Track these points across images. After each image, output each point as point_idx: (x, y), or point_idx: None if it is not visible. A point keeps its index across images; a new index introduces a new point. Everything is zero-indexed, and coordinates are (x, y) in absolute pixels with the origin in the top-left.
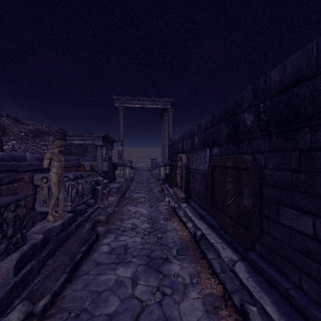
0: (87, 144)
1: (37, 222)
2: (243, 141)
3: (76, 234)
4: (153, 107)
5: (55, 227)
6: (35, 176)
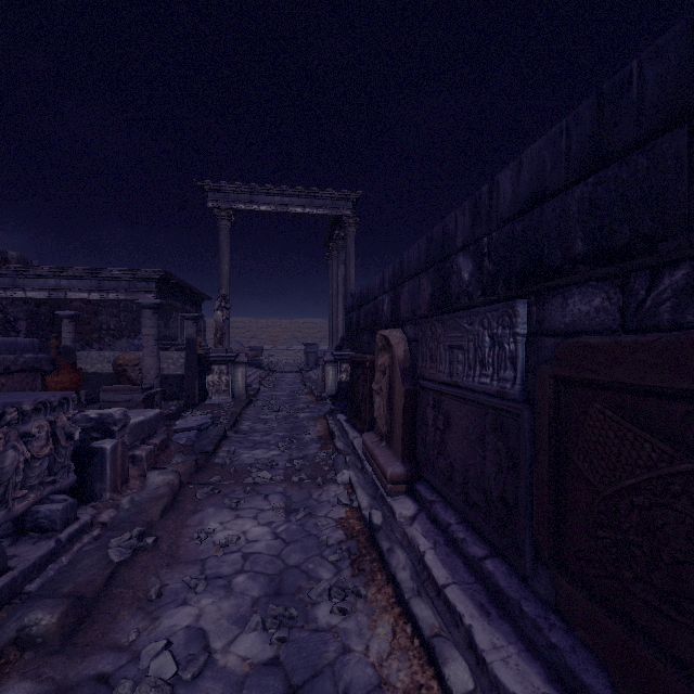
0: None
1: None
2: None
3: None
4: (308, 212)
5: None
6: None
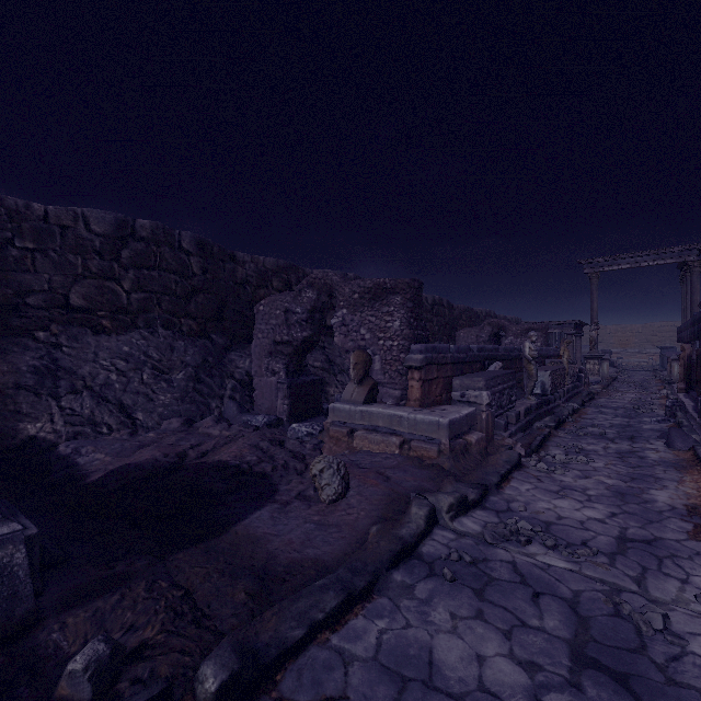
0: None
1: None
2: None
3: (578, 396)
4: (656, 263)
5: (569, 387)
6: (546, 361)
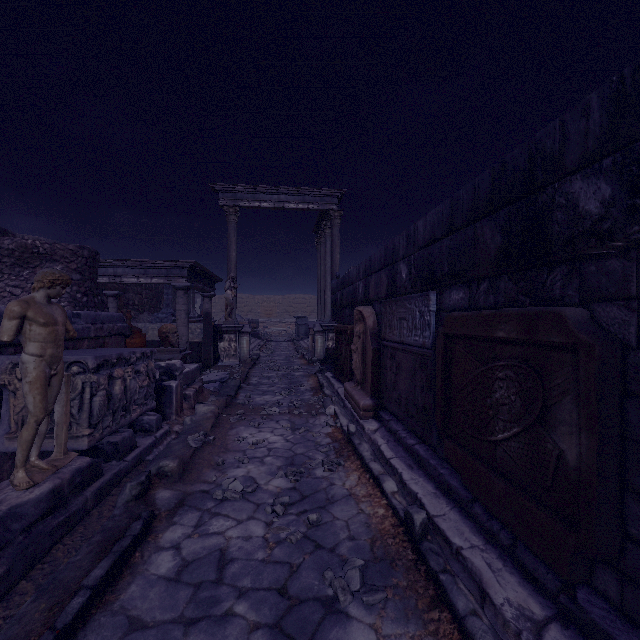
0: (162, 287)
1: (3, 478)
2: (550, 267)
3: (96, 516)
4: (300, 207)
5: (30, 504)
6: None
